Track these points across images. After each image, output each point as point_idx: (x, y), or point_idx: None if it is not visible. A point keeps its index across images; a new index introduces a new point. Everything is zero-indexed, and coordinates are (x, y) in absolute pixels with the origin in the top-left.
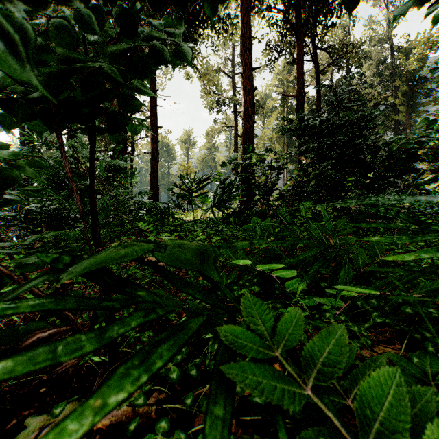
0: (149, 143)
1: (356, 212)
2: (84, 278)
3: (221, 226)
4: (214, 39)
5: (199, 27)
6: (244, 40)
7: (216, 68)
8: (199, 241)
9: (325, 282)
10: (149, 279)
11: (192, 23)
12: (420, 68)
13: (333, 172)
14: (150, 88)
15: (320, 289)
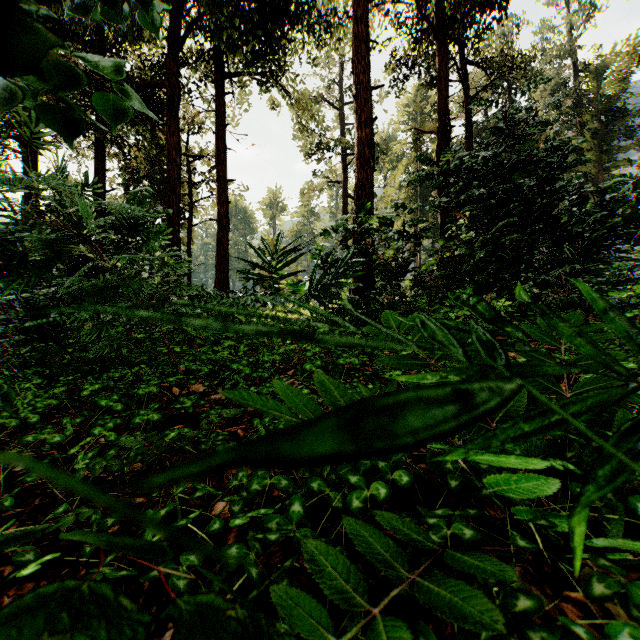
0: (215, 205)
1: (548, 305)
2: (40, 434)
3: (323, 329)
4: (312, 48)
5: (290, 26)
6: (358, 44)
7: (315, 96)
8: (285, 354)
9: (561, 458)
10: (171, 437)
11: (279, 22)
12: (618, 96)
13: (512, 237)
14: (216, 121)
15: (547, 470)
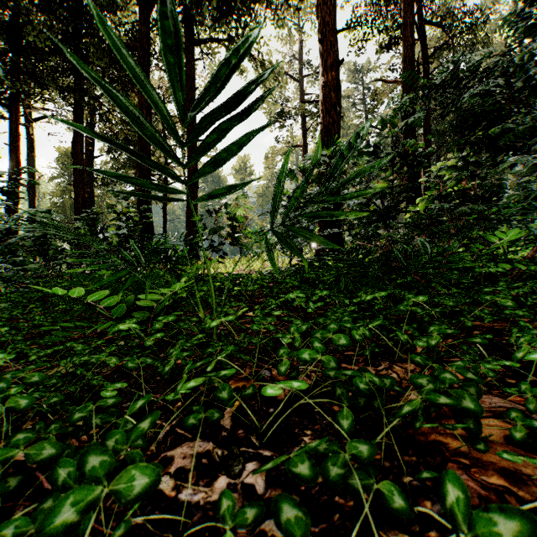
0: None
1: None
2: None
3: (295, 295)
4: (276, 10)
5: None
6: None
7: (279, 69)
8: None
9: None
10: None
11: None
12: None
13: None
14: (186, 85)
15: None
